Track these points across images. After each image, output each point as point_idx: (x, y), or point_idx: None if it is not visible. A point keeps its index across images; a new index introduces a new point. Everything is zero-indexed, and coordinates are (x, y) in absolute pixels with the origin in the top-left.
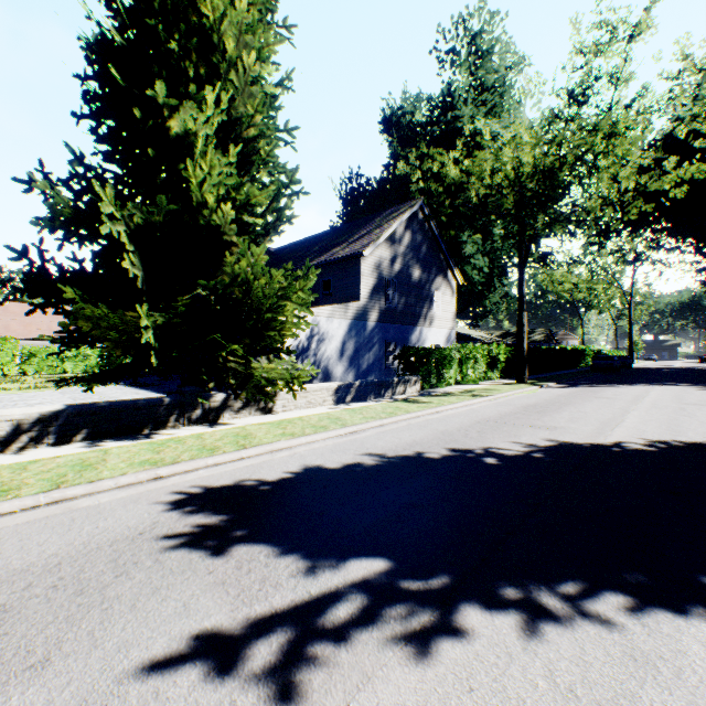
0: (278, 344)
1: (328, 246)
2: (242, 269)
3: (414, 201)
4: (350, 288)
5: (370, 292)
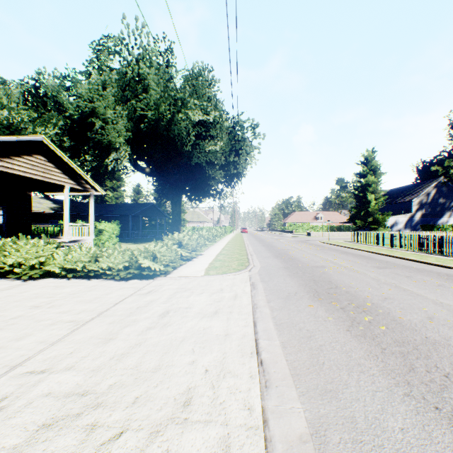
0: (383, 225)
1: (405, 194)
2: (376, 216)
3: (438, 178)
4: (409, 209)
5: (416, 210)
